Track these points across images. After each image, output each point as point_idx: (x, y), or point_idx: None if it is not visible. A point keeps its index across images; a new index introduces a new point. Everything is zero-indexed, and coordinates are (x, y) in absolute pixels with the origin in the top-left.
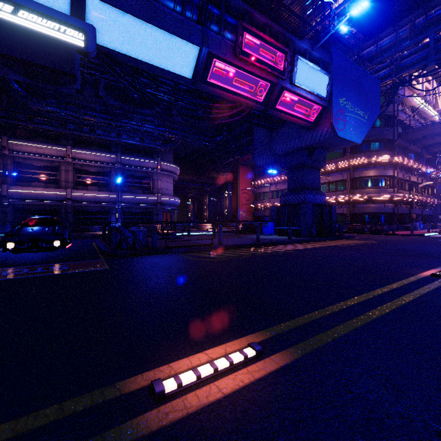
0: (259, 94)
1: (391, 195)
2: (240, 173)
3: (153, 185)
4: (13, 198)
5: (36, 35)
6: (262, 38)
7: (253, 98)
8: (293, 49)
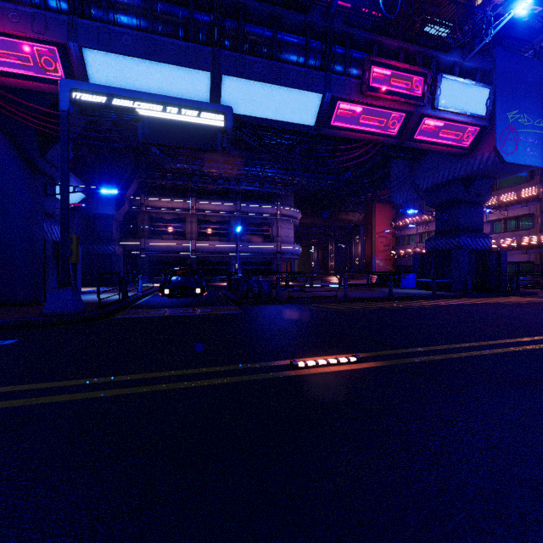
0: (391, 127)
1: None
2: (375, 212)
3: (272, 232)
4: (149, 250)
5: (192, 126)
6: (394, 67)
7: (385, 133)
8: (438, 65)
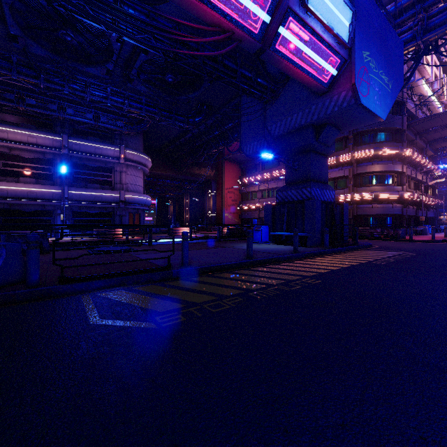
0: (252, 17)
1: (401, 194)
2: (225, 169)
3: (115, 178)
4: None
5: None
6: None
7: (243, 24)
8: None
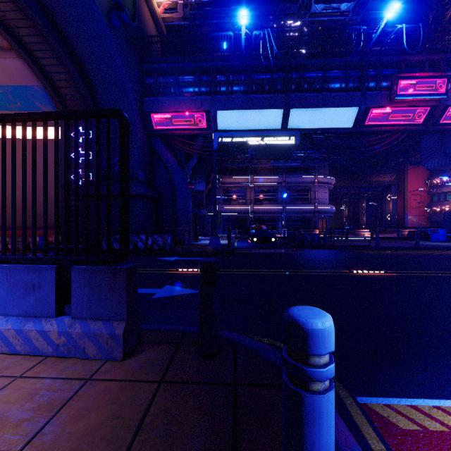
0: (417, 119)
1: None
2: (408, 172)
3: (310, 196)
4: (223, 212)
5: (277, 146)
6: (419, 77)
7: (411, 123)
8: None
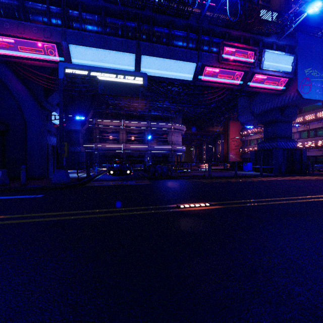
0: (236, 80)
1: None
2: (230, 126)
3: (169, 138)
4: (99, 149)
5: (126, 84)
6: (237, 46)
7: (232, 83)
8: (263, 44)
